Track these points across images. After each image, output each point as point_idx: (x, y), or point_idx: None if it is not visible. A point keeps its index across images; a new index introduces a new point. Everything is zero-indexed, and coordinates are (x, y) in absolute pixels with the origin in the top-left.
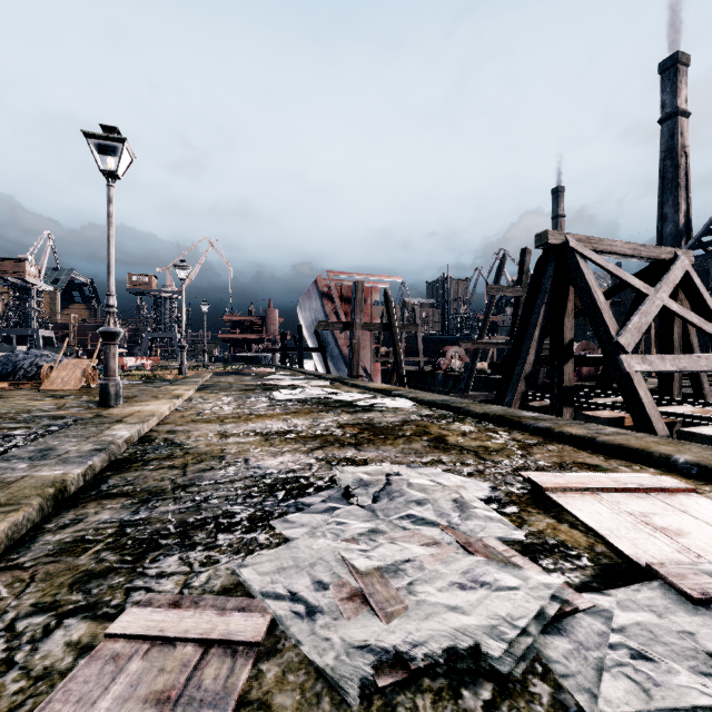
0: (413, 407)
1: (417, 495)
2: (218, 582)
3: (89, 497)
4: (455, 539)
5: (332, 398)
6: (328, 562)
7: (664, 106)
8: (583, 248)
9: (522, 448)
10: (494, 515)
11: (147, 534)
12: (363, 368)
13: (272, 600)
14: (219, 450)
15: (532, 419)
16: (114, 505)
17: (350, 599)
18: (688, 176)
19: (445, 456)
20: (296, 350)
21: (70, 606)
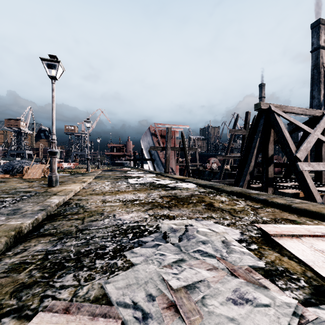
0: (195, 187)
1: (202, 238)
2: (93, 293)
3: (33, 236)
4: (226, 266)
5: (156, 183)
6: (155, 281)
7: (313, 44)
8: (278, 110)
9: (253, 210)
10: (245, 251)
11: (58, 259)
12: (171, 168)
13: (122, 308)
14: (101, 209)
15: (256, 194)
16: (44, 241)
17: (168, 308)
18: (324, 77)
19: (214, 214)
20: (140, 160)
21: (7, 309)
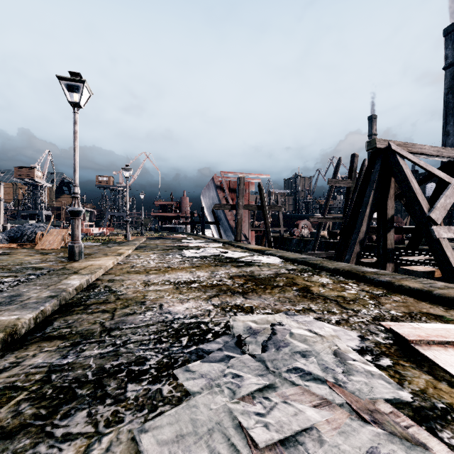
0: (281, 263)
1: (300, 346)
2: (117, 451)
3: (34, 339)
4: (346, 400)
5: (224, 256)
6: (226, 429)
7: (447, 58)
8: (401, 150)
9: (372, 298)
10: (373, 370)
11: (67, 382)
12: (243, 235)
13: None
14: (142, 296)
15: (374, 274)
16: (50, 348)
17: None
18: None
19: (313, 305)
20: (200, 223)
21: None
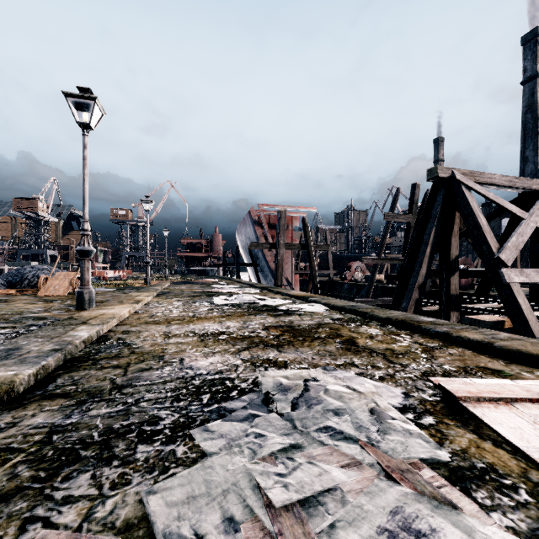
0: (326, 312)
1: (334, 403)
2: (122, 513)
3: (33, 398)
4: (377, 460)
5: (260, 303)
6: (242, 489)
7: (526, 70)
8: (467, 180)
9: (425, 352)
10: (412, 428)
11: (70, 443)
12: (285, 279)
13: None
14: (161, 349)
15: (430, 324)
16: (51, 407)
17: None
18: None
19: (357, 359)
20: (234, 265)
21: None
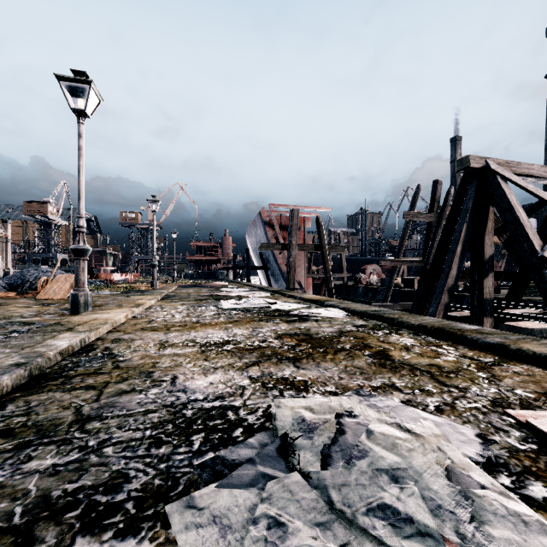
0: (346, 317)
1: (386, 458)
2: None
3: None
4: None
5: (271, 308)
6: None
7: None
8: (503, 170)
9: (482, 369)
10: (523, 511)
11: None
12: (298, 282)
13: None
14: (151, 363)
15: (476, 333)
16: None
17: None
18: None
19: (397, 379)
20: (244, 268)
21: None
